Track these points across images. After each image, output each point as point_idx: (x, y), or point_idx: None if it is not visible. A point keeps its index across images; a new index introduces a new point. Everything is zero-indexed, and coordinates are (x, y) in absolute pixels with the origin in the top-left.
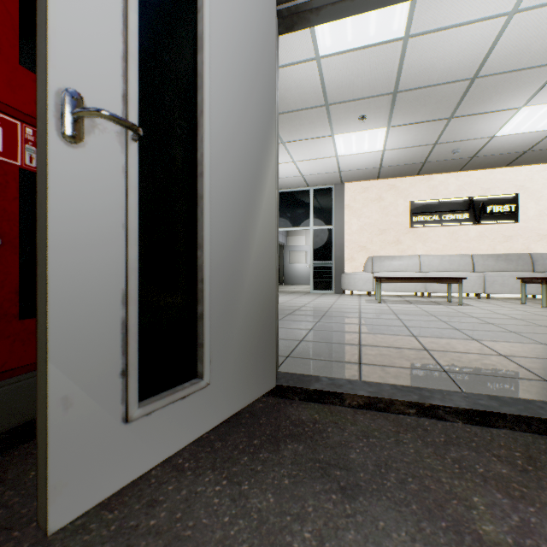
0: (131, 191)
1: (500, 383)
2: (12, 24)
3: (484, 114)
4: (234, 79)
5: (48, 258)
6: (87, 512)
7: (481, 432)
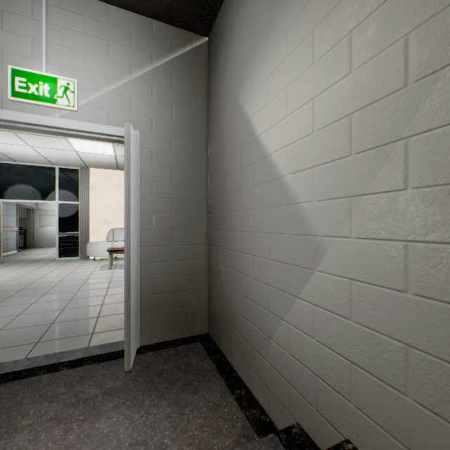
0: None
1: (115, 334)
2: None
3: None
4: None
5: None
6: None
7: (72, 371)
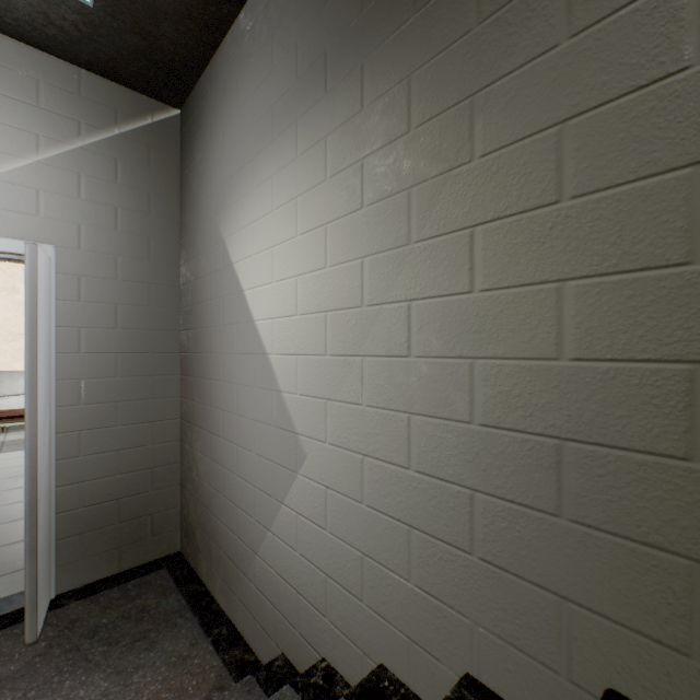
0: None
1: (6, 582)
2: None
3: None
4: None
5: None
6: None
7: None
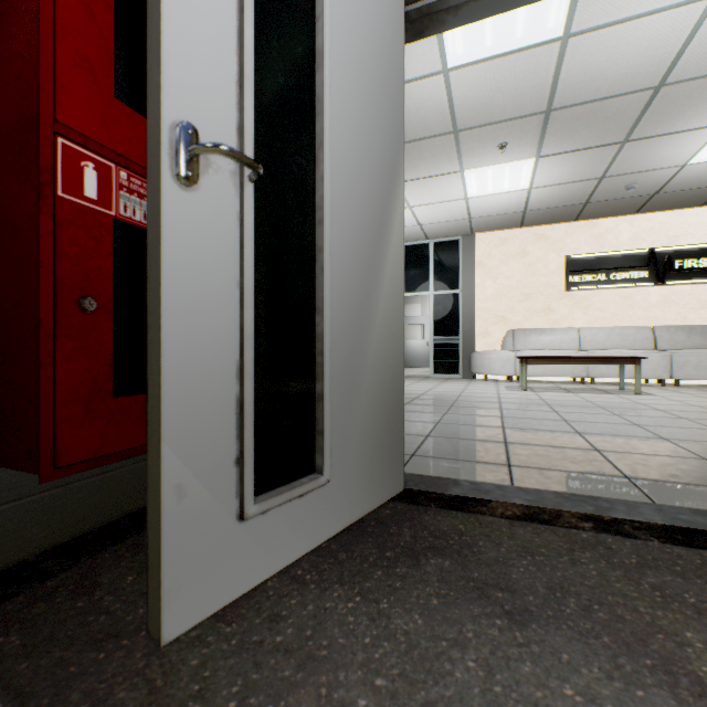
0: (246, 242)
1: (706, 494)
2: (106, 50)
3: (672, 135)
4: (356, 102)
5: (162, 321)
6: (201, 623)
7: (687, 553)
